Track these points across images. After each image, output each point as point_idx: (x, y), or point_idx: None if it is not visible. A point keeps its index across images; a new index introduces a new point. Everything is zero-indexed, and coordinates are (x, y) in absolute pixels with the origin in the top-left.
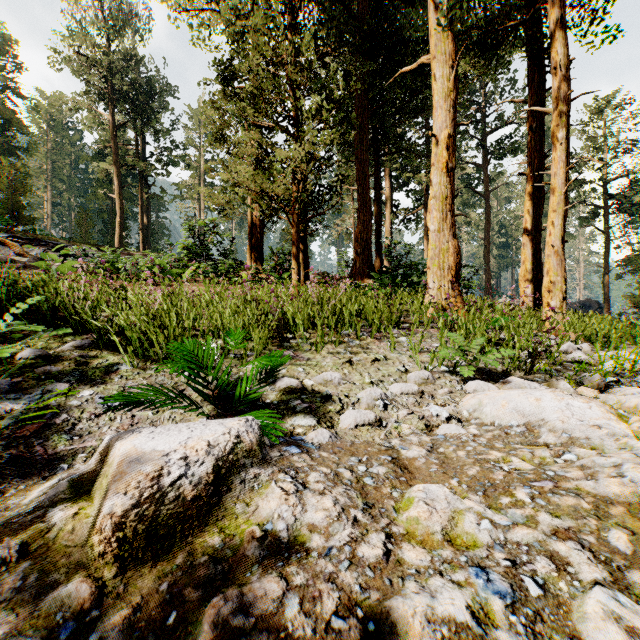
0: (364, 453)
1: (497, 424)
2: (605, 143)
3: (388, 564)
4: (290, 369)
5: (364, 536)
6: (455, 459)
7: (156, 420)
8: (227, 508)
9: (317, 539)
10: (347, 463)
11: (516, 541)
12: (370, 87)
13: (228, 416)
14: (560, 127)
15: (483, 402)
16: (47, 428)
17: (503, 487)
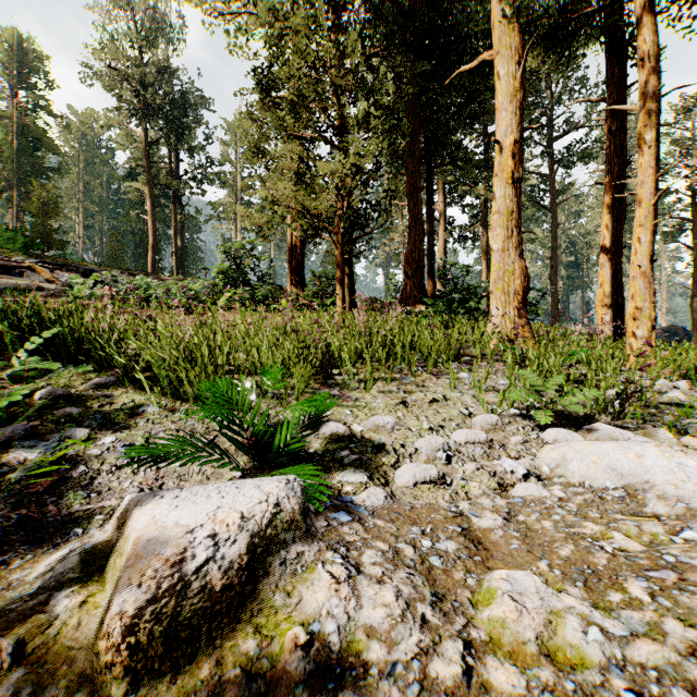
0: (427, 521)
1: (588, 485)
2: (693, 146)
3: (470, 688)
4: (336, 411)
5: (436, 645)
6: (540, 531)
7: (184, 473)
8: (264, 599)
9: (377, 649)
10: (408, 535)
11: (639, 661)
12: (422, 91)
13: (266, 469)
14: (648, 128)
15: (568, 456)
16: (62, 482)
17: (609, 577)
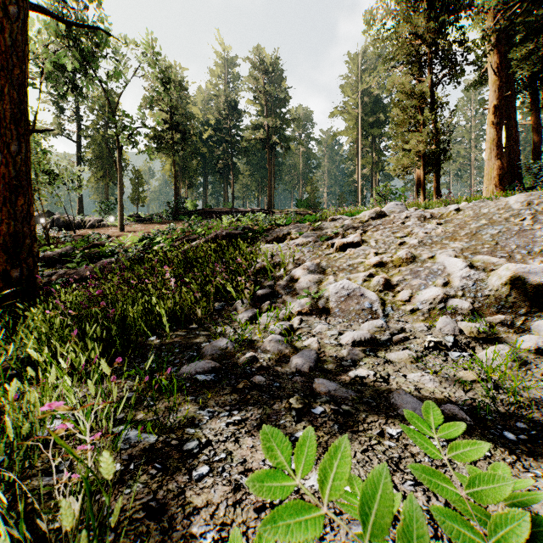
0: None
1: None
2: None
3: None
4: None
5: None
6: None
7: None
8: None
9: None
10: None
11: None
12: None
13: None
14: None
15: None
16: None
17: None
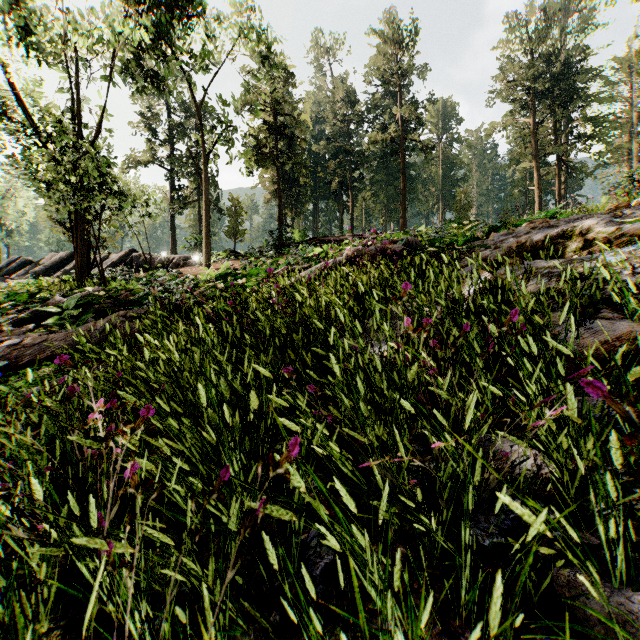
0: None
1: None
2: None
3: None
4: None
5: None
6: None
7: None
8: None
9: None
10: None
11: None
12: None
13: None
14: None
15: None
16: None
17: None
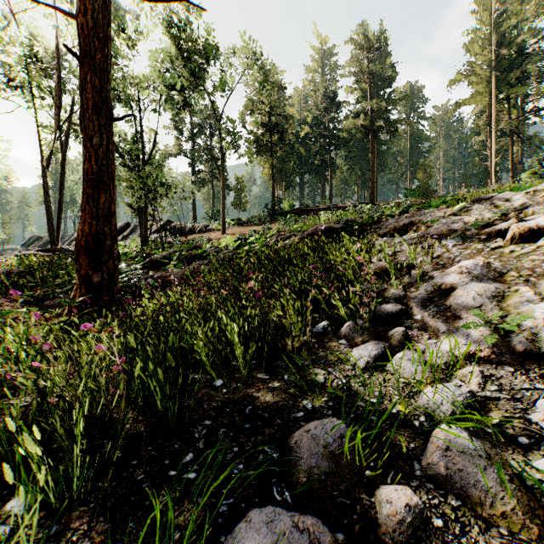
0: None
1: None
2: None
3: None
4: None
5: None
6: None
7: None
8: None
9: None
10: None
11: None
12: None
13: None
14: None
15: None
16: None
17: None
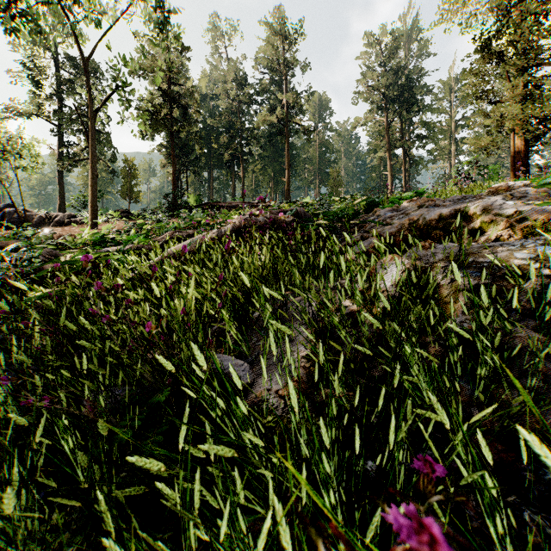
0: None
1: None
2: None
3: None
4: None
5: None
6: None
7: None
8: None
9: None
10: None
11: None
12: None
13: None
14: None
15: None
16: None
17: None
